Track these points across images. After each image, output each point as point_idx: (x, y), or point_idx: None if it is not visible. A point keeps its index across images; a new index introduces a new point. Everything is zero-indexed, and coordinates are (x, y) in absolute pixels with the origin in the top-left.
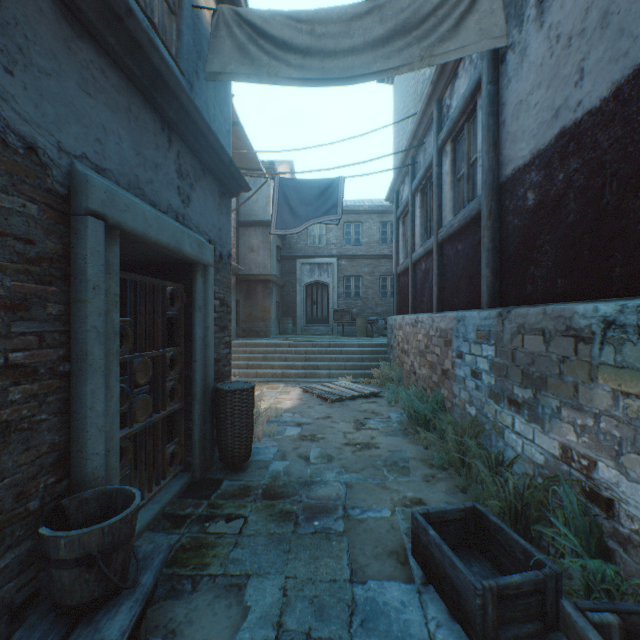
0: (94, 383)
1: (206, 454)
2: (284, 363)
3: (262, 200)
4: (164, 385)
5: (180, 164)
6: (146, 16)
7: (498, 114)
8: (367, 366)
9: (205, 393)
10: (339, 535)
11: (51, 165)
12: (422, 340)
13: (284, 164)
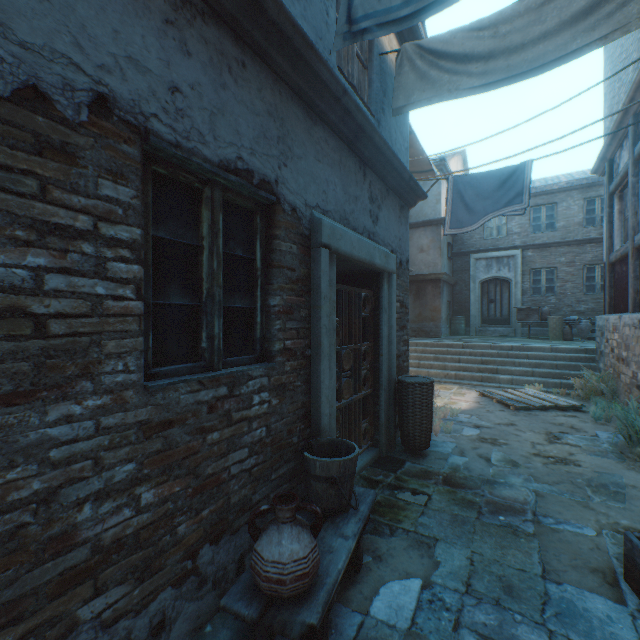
0: (324, 364)
1: (390, 436)
2: (457, 364)
3: (431, 199)
4: (359, 373)
5: (371, 191)
6: (349, 84)
7: None
8: (563, 374)
9: (389, 383)
10: (528, 535)
11: (302, 217)
12: None
13: (455, 156)
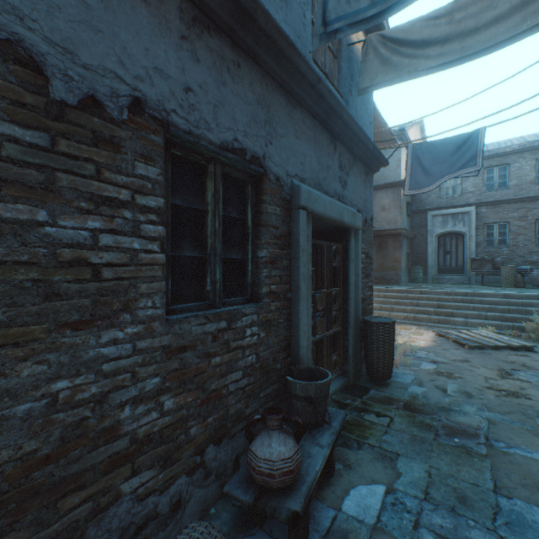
0: (302, 305)
1: (356, 367)
2: (415, 308)
3: (392, 164)
4: (330, 313)
5: (340, 161)
6: (322, 72)
7: None
8: (515, 318)
9: (356, 322)
10: (480, 456)
11: (284, 185)
12: None
13: (413, 126)
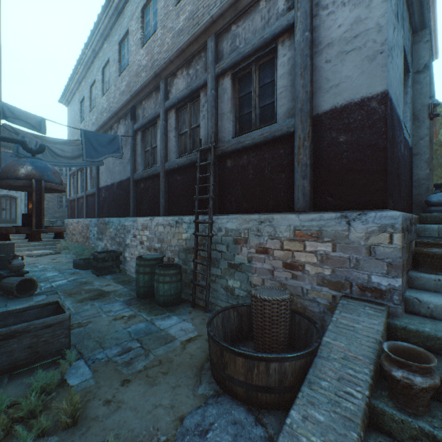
0: None
1: None
2: None
3: None
4: None
5: None
6: None
7: (99, 170)
8: (53, 244)
9: None
10: (55, 269)
11: None
12: (81, 228)
13: None
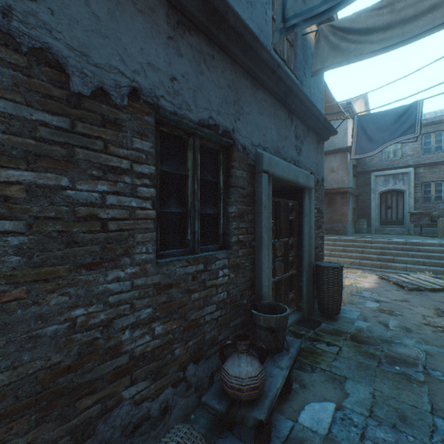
0: (264, 252)
1: (309, 304)
2: (360, 255)
3: (340, 133)
4: (287, 258)
5: (296, 132)
6: (281, 59)
7: None
8: None
9: (309, 266)
10: (419, 382)
11: (249, 153)
12: None
13: (358, 100)
